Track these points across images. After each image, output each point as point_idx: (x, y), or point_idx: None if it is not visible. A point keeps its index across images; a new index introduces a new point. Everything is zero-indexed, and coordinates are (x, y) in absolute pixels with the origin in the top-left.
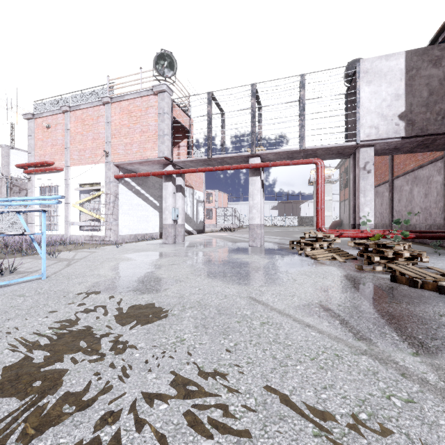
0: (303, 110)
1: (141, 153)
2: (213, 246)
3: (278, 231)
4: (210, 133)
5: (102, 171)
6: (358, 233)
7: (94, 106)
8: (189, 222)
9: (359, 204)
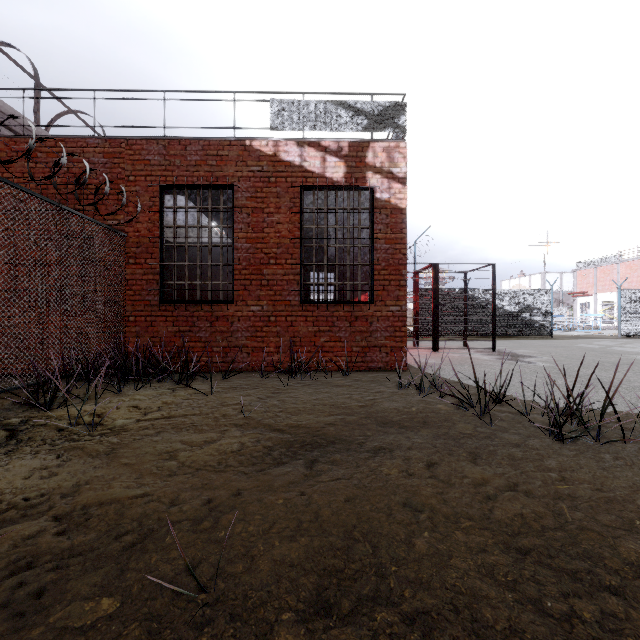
0: None
1: (637, 287)
2: None
3: None
4: None
5: (615, 295)
6: None
7: (610, 264)
8: None
9: None
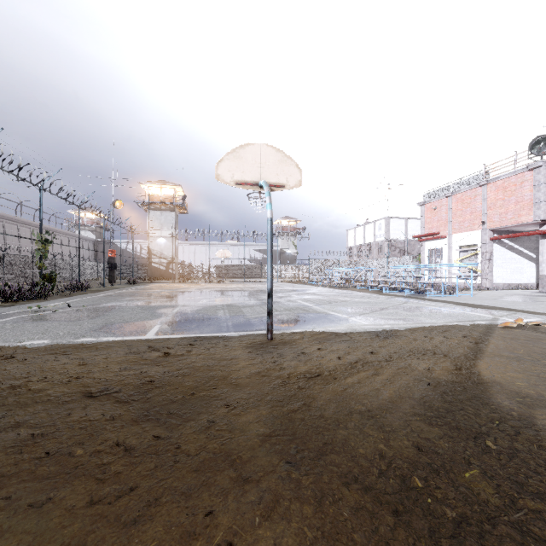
0: None
1: (515, 219)
2: None
3: None
4: None
5: (478, 236)
6: None
7: (472, 188)
8: None
9: None
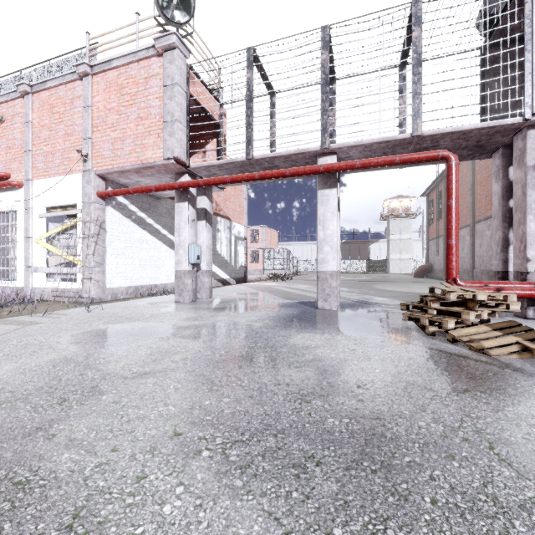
0: (418, 65)
1: (137, 153)
2: (255, 308)
3: (347, 280)
4: (250, 117)
5: (79, 185)
6: (534, 290)
7: (67, 81)
8: (224, 267)
9: (526, 235)
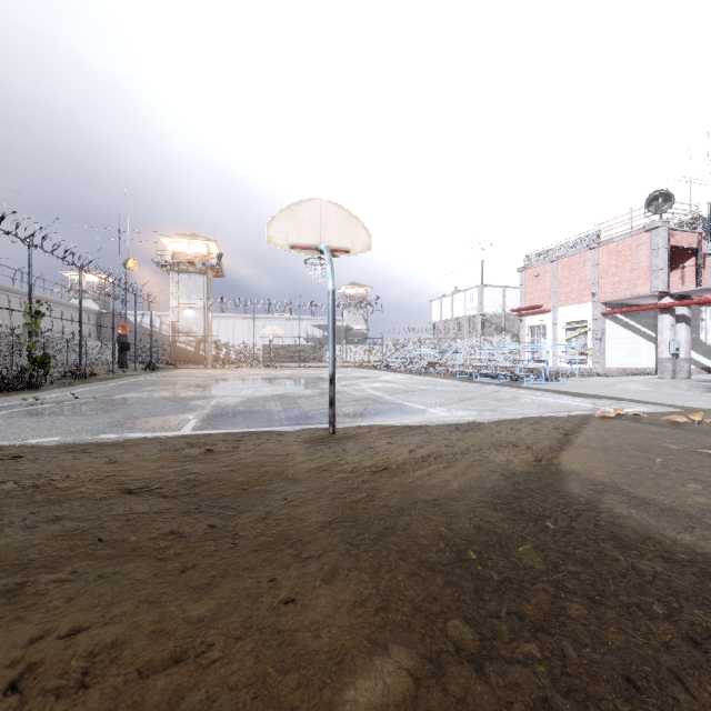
0: None
1: (631, 290)
2: None
3: None
4: None
5: (588, 310)
6: None
7: (581, 252)
8: (710, 355)
9: None
